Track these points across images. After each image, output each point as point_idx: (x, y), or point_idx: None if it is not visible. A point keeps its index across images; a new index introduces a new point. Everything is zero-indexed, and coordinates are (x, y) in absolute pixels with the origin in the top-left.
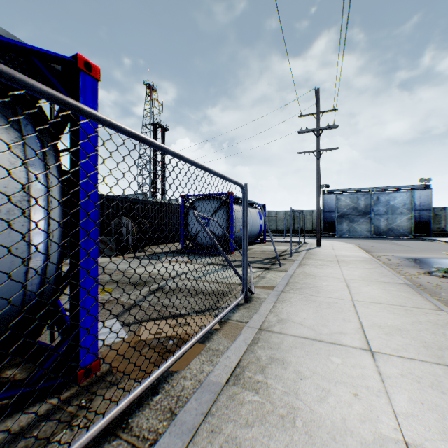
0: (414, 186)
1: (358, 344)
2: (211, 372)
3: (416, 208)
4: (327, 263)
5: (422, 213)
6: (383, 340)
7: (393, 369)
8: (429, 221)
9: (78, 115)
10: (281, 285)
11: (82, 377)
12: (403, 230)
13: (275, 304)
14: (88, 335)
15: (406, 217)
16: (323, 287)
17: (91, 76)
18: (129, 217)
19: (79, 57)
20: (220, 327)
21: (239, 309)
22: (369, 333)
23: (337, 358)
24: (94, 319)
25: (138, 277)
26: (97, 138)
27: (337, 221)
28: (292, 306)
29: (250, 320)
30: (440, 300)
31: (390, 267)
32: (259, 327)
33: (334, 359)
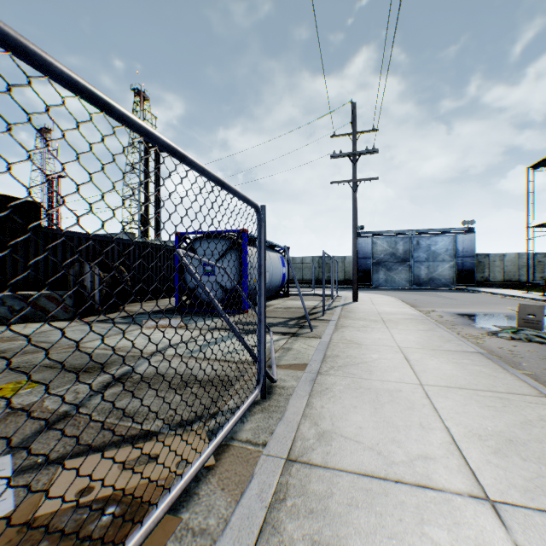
0: (457, 229)
1: (463, 484)
2: None
3: (459, 254)
4: (370, 324)
5: (465, 260)
6: (498, 469)
7: None
8: (473, 269)
9: None
10: (315, 362)
11: None
12: (445, 280)
13: (310, 399)
14: None
15: (448, 265)
16: (375, 362)
17: None
18: None
19: None
20: (216, 460)
21: (251, 412)
22: (470, 453)
23: (440, 530)
24: None
25: (94, 355)
26: None
27: (372, 269)
28: (336, 402)
29: (270, 437)
30: (526, 375)
31: (445, 326)
32: (286, 455)
33: (435, 533)
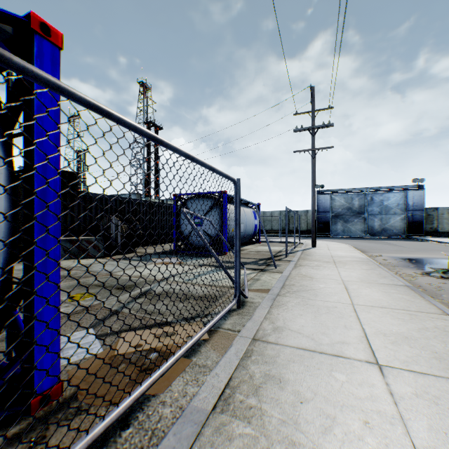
0: (408, 186)
1: (363, 356)
2: (195, 394)
3: (409, 208)
4: (323, 264)
5: (415, 213)
6: (391, 351)
7: (405, 387)
8: (422, 221)
9: (33, 88)
10: (276, 288)
11: (37, 406)
12: (397, 230)
13: (270, 310)
14: (46, 354)
15: (399, 217)
16: (321, 289)
17: (50, 42)
18: (88, 209)
19: (33, 16)
20: (209, 337)
21: (231, 315)
22: (374, 342)
23: (341, 374)
24: (55, 334)
25: (124, 280)
26: (59, 117)
27: (331, 221)
28: (288, 312)
29: (243, 328)
30: (442, 303)
31: (387, 267)
32: (252, 337)
33: (338, 375)
